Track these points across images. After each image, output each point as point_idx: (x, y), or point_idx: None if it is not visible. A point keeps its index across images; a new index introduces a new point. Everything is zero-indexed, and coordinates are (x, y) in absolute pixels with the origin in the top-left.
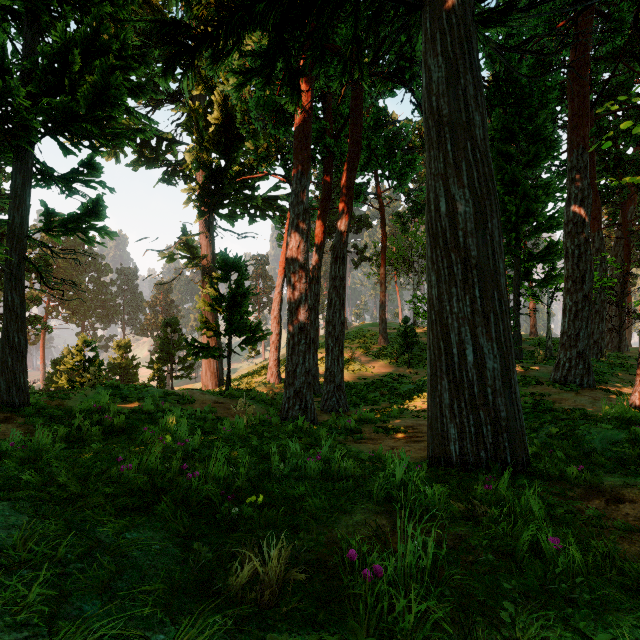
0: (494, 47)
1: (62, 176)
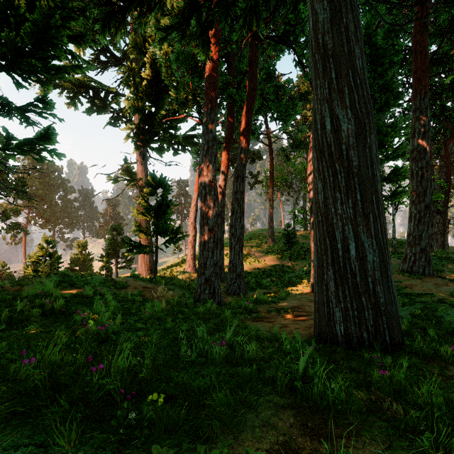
0: None
1: (19, 108)
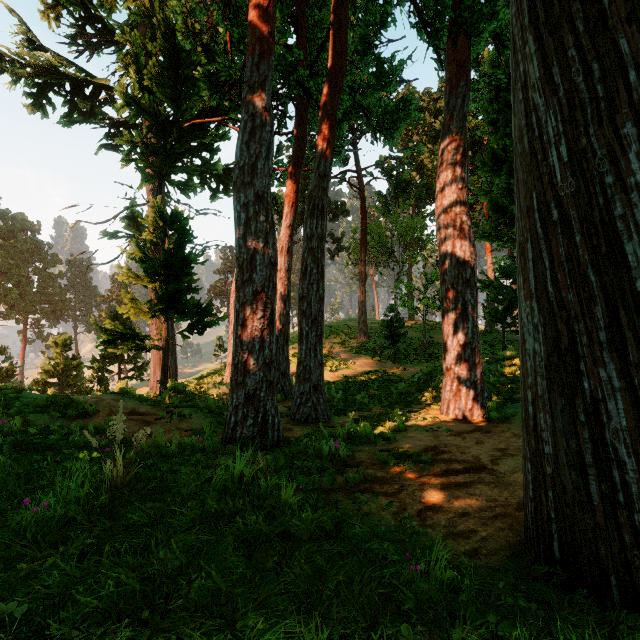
0: None
1: None
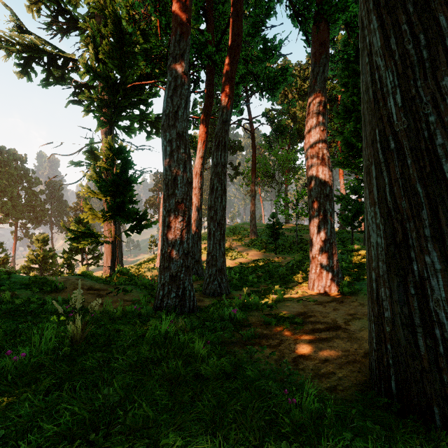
0: None
1: None
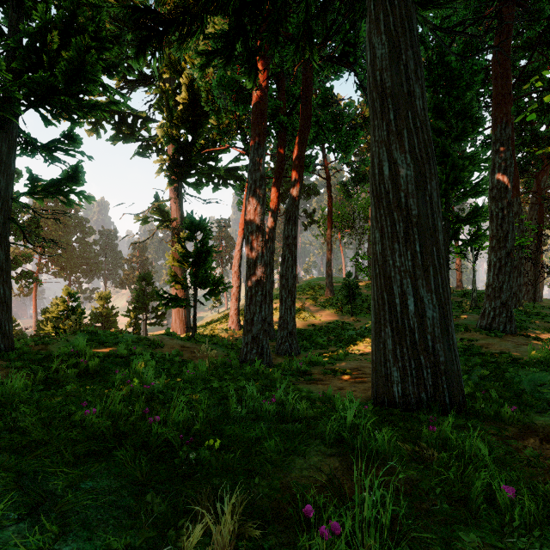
0: (431, 28)
1: (45, 145)
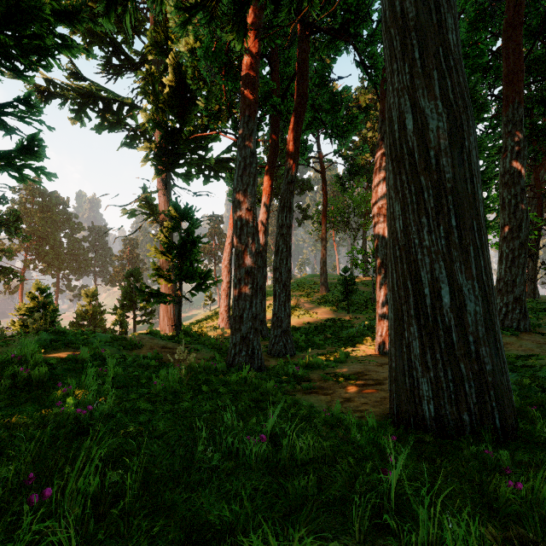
0: None
1: None
